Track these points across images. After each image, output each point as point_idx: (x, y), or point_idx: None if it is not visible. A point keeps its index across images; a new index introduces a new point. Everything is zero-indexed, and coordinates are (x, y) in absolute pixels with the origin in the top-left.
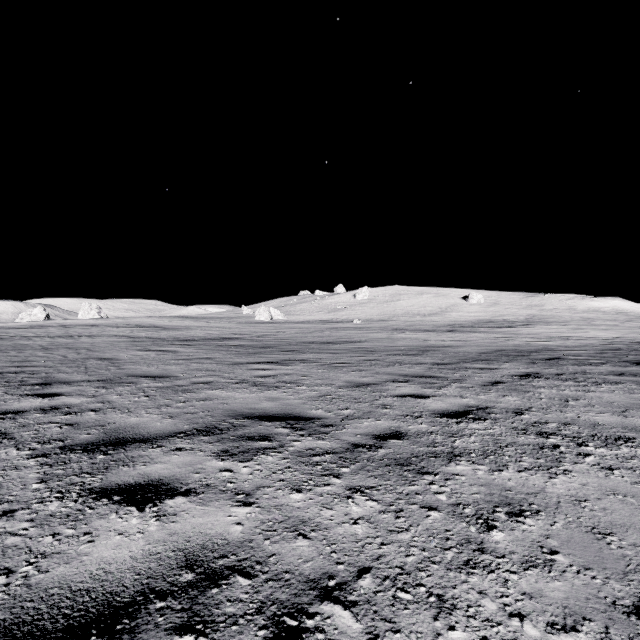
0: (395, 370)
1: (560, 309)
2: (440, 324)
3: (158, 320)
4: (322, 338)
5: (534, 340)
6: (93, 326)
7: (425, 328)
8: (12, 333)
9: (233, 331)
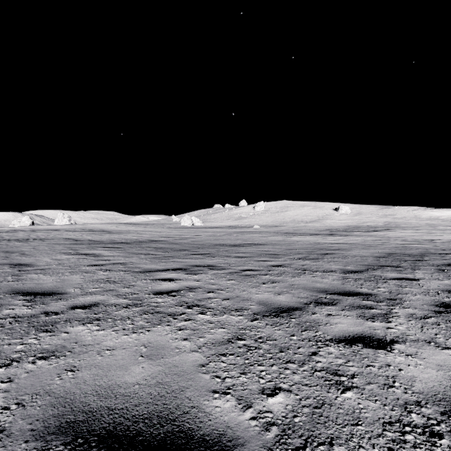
0: (309, 281)
1: (408, 217)
2: (320, 229)
3: (108, 226)
4: (230, 241)
5: (407, 243)
6: (55, 230)
7: (310, 232)
8: None
9: (161, 234)
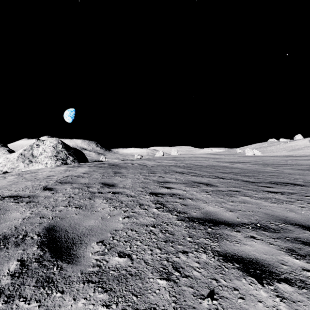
0: None
1: None
2: None
3: (205, 155)
4: (287, 163)
5: None
6: (189, 157)
7: None
8: (178, 159)
9: (241, 160)
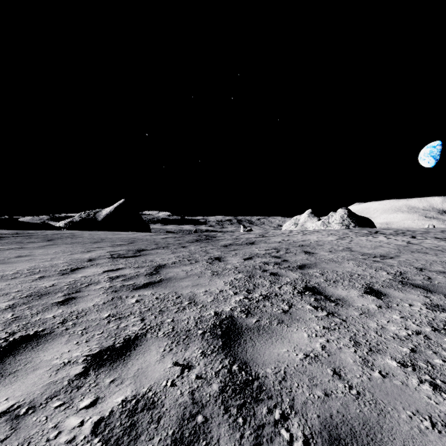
0: None
1: None
2: None
3: None
4: None
5: None
6: None
7: None
8: None
9: None
